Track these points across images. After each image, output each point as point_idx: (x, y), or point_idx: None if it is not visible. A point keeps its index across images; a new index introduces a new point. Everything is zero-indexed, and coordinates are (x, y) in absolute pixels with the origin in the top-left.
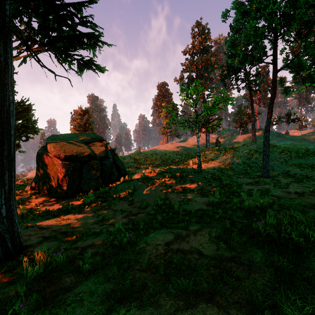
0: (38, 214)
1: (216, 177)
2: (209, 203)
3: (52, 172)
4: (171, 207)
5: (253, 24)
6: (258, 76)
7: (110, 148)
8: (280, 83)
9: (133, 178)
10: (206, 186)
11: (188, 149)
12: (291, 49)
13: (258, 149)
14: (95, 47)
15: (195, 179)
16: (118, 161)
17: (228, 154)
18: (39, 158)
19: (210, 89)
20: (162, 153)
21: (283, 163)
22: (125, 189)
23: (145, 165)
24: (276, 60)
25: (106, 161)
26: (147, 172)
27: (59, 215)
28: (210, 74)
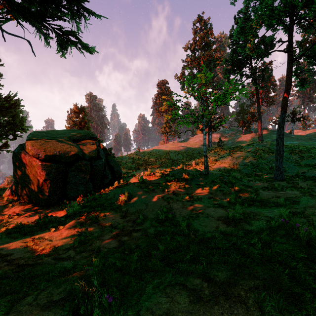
0: (6, 229)
1: (226, 181)
2: (229, 219)
3: (31, 175)
4: (176, 224)
5: (269, 2)
6: (265, 71)
7: (102, 147)
8: (295, 75)
9: (129, 182)
10: (217, 192)
11: (190, 149)
12: (298, 43)
13: (265, 149)
14: (79, 18)
15: (202, 183)
16: (112, 162)
17: (233, 154)
18: (16, 159)
19: (213, 86)
20: (162, 153)
21: (295, 163)
22: (118, 196)
23: (145, 166)
24: (292, 47)
25: (97, 162)
26: (146, 174)
27: (30, 232)
28: (212, 70)
